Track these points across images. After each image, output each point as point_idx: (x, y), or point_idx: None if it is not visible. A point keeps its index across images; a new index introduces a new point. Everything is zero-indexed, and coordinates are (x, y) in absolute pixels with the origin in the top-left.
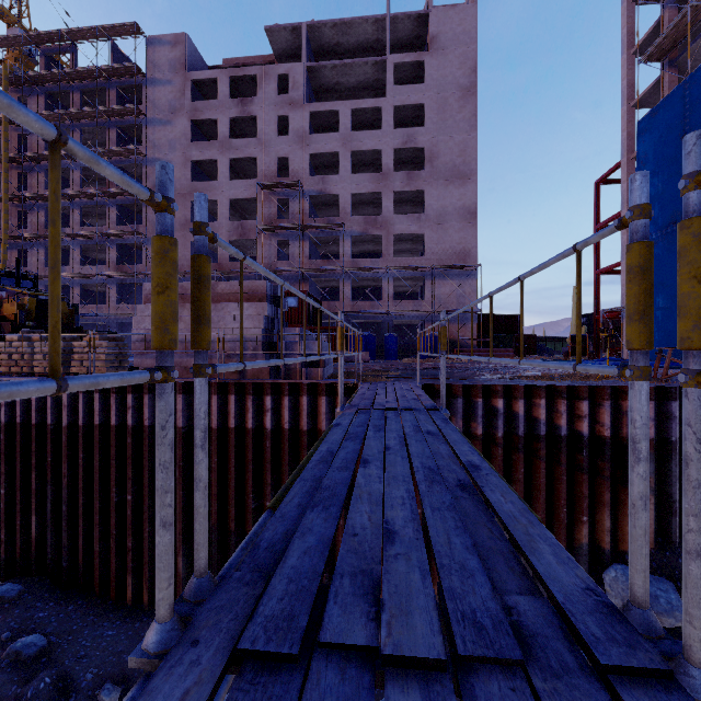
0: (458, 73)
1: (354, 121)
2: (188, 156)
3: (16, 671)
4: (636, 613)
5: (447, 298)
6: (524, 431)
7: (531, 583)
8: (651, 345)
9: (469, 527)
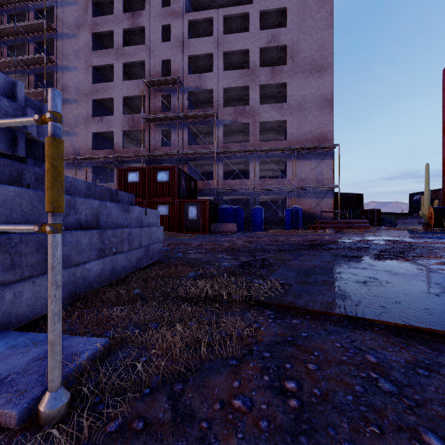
0: None
1: (226, 30)
2: (90, 62)
3: None
4: None
5: (306, 176)
6: None
7: None
8: None
9: None
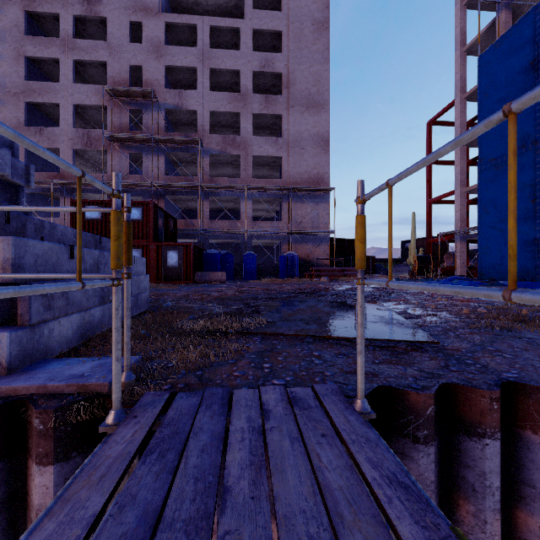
0: (313, 7)
1: (213, 42)
2: (22, 50)
3: None
4: None
5: (303, 220)
6: None
7: None
8: None
9: None
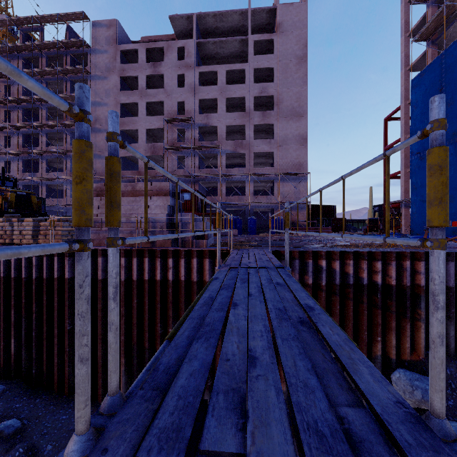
0: (295, 48)
1: (227, 78)
2: (118, 100)
3: (0, 444)
4: (436, 422)
5: (288, 194)
6: (339, 281)
7: (356, 396)
8: (446, 223)
9: (308, 353)
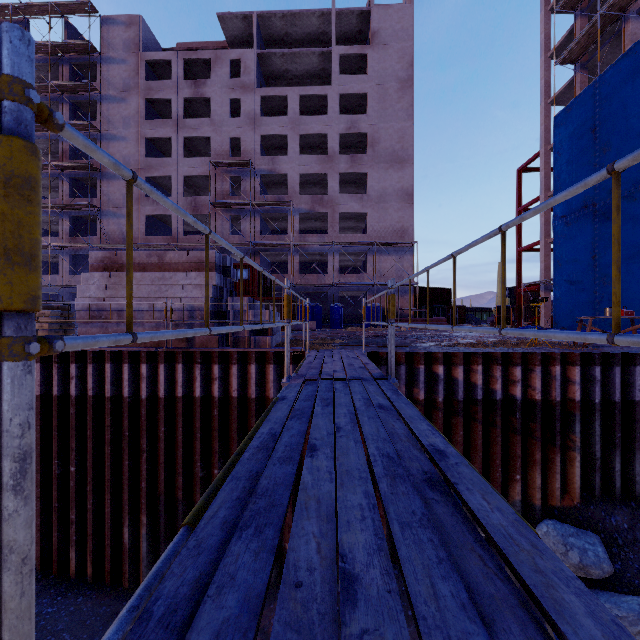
0: (397, 67)
1: (302, 106)
2: (143, 133)
3: None
4: None
5: (387, 272)
6: (462, 395)
7: None
8: None
9: (453, 554)
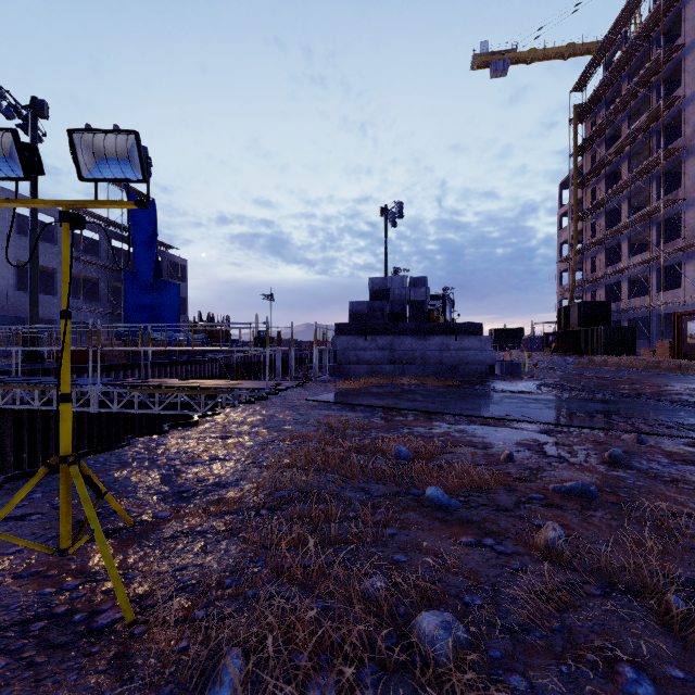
0: None
1: None
2: None
3: None
4: None
5: None
6: None
7: None
8: None
9: None
